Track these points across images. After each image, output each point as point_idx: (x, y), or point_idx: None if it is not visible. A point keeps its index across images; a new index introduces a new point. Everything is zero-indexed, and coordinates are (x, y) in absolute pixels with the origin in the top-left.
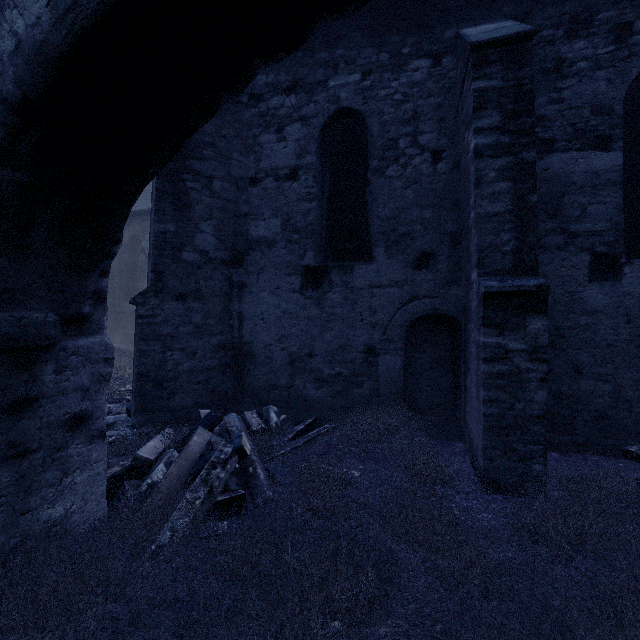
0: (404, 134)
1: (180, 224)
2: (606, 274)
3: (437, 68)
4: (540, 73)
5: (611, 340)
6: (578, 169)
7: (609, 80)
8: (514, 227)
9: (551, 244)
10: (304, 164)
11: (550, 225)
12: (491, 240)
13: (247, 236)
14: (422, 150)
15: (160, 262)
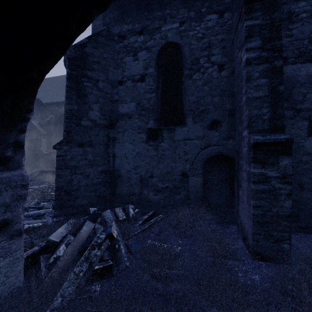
0: (203, 56)
1: (80, 105)
2: None
3: (221, 19)
4: None
5: None
6: (301, 73)
7: None
8: (270, 105)
9: (286, 116)
10: (148, 73)
11: (285, 105)
12: (256, 112)
13: (117, 112)
14: (213, 64)
15: (69, 126)
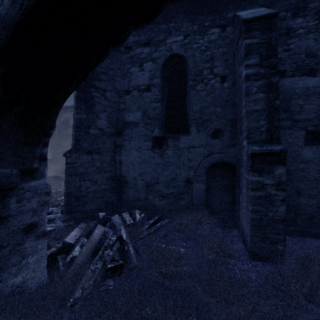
0: (206, 67)
1: (89, 114)
2: (313, 141)
3: (223, 33)
4: (278, 35)
5: (316, 176)
6: (298, 86)
7: (315, 39)
8: (267, 117)
9: (284, 125)
10: (153, 83)
11: (283, 115)
12: (254, 124)
13: (124, 120)
14: (215, 76)
15: (78, 134)
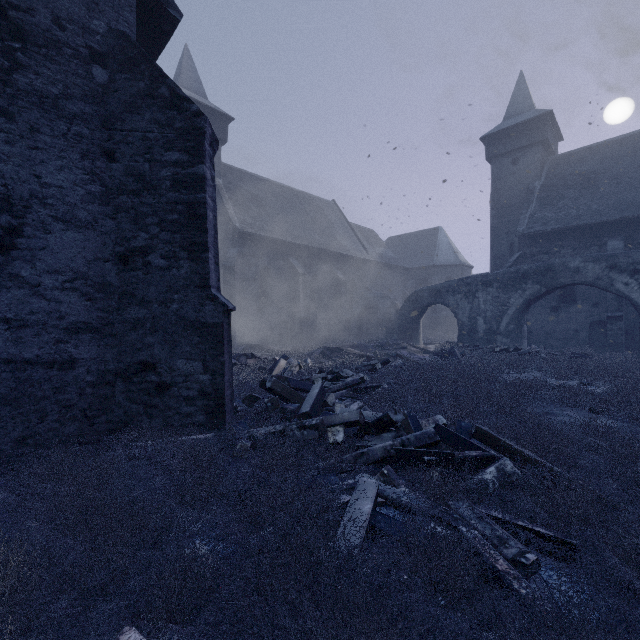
0: None
1: None
2: None
3: (600, 249)
4: None
5: None
6: None
7: None
8: (617, 301)
9: None
10: None
11: None
12: (610, 304)
13: None
14: None
15: None
